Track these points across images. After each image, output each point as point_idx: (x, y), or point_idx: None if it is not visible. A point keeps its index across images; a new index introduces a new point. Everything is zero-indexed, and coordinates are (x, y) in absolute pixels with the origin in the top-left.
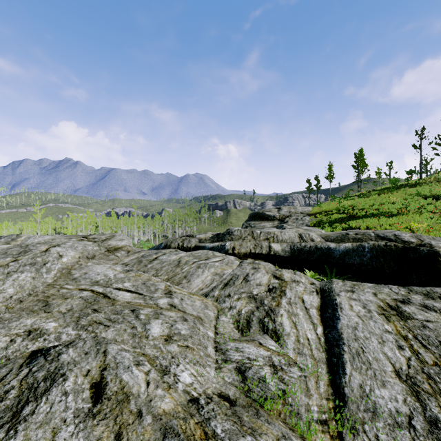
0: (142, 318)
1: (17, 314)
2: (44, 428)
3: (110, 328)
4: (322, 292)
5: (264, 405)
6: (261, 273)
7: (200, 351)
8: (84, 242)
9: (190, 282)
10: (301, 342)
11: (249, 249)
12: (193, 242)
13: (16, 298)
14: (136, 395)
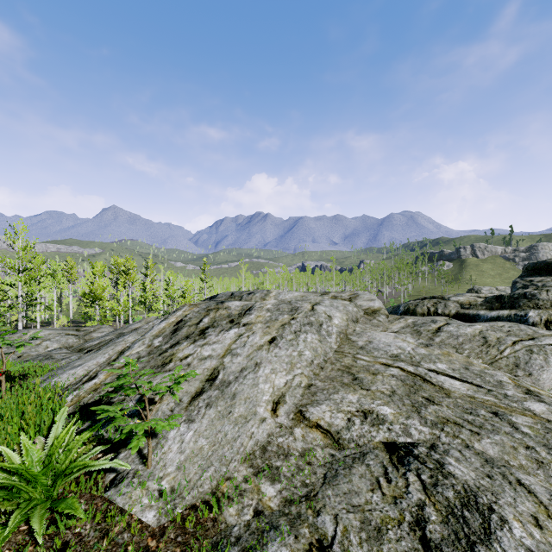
0: (529, 433)
1: (329, 384)
2: None
3: (483, 437)
4: None
5: None
6: None
7: None
8: (340, 301)
9: (534, 377)
10: None
11: None
12: (451, 307)
13: (316, 363)
14: None
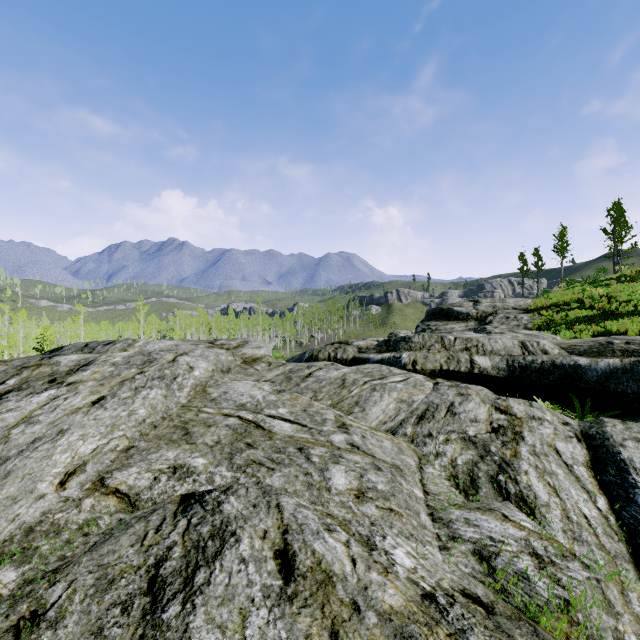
0: (316, 461)
1: (154, 443)
2: (228, 606)
3: (276, 472)
4: (588, 439)
5: (540, 620)
6: (474, 402)
7: (410, 518)
8: (215, 350)
9: (365, 412)
10: (574, 521)
11: (438, 364)
12: (350, 351)
13: (149, 421)
14: (340, 576)
